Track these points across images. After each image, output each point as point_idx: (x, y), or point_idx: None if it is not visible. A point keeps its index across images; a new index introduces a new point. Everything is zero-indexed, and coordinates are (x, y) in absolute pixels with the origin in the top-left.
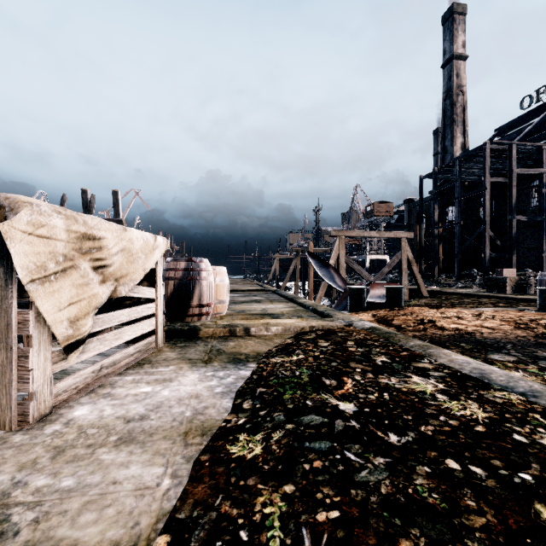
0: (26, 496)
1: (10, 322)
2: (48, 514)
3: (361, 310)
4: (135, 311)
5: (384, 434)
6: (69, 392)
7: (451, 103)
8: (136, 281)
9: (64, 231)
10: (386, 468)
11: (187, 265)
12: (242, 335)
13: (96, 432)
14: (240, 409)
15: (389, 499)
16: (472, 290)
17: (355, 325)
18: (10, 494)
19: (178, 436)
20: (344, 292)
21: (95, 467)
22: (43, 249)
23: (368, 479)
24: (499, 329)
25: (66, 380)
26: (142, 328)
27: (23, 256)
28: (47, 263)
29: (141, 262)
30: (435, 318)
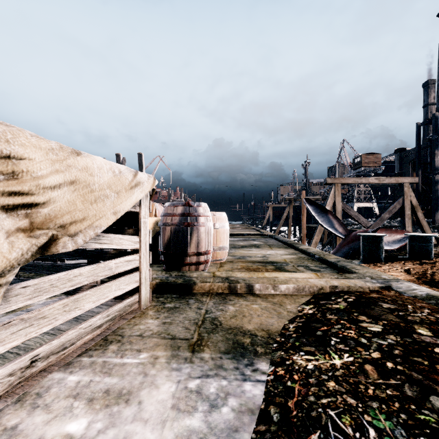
0: None
1: None
2: None
3: (378, 260)
4: (104, 268)
5: None
6: None
7: None
8: (100, 227)
9: None
10: None
11: (184, 210)
12: (244, 293)
13: None
14: None
15: None
16: None
17: (397, 288)
18: None
19: None
20: (345, 238)
21: None
22: None
23: None
24: None
25: None
26: (116, 289)
27: None
28: None
29: (109, 202)
30: None
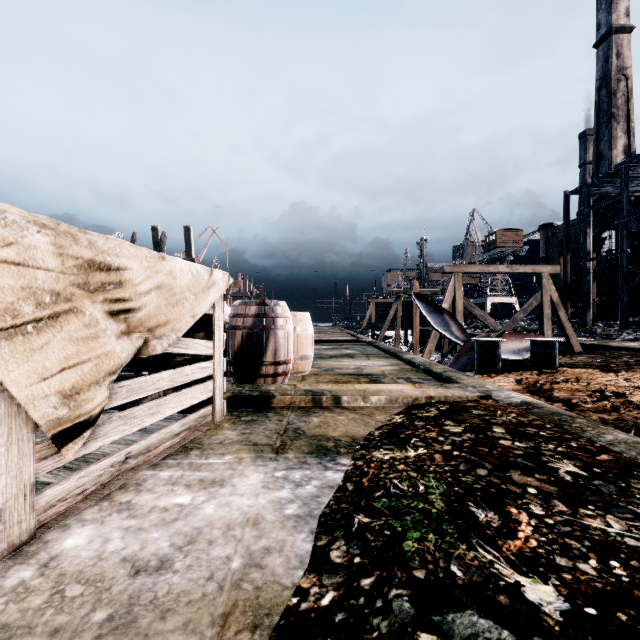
0: None
1: None
2: None
3: (494, 371)
4: (181, 374)
5: None
6: (69, 499)
7: (609, 93)
8: (181, 331)
9: (52, 255)
10: None
11: (258, 310)
12: (330, 406)
13: (80, 593)
14: (324, 564)
15: None
16: None
17: (495, 397)
18: None
19: (210, 625)
20: (464, 345)
21: None
22: (8, 282)
23: None
24: None
25: (65, 483)
26: (192, 397)
27: None
28: (17, 304)
29: (188, 305)
30: (621, 389)
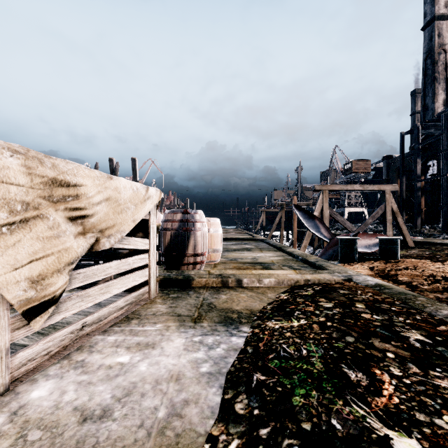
0: None
1: None
2: None
3: (352, 261)
4: (125, 263)
5: None
6: (38, 359)
7: (432, 62)
8: (124, 232)
9: (23, 174)
10: None
11: (182, 217)
12: (234, 287)
13: (38, 438)
14: (230, 415)
15: None
16: None
17: (355, 280)
18: None
19: None
20: (329, 242)
21: None
22: None
23: None
24: None
25: (34, 347)
26: (133, 280)
27: None
28: None
29: (130, 212)
30: None
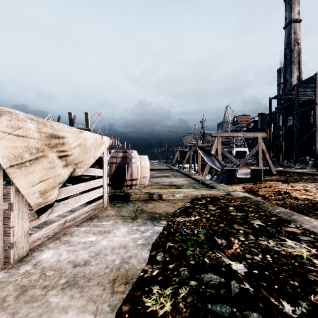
0: None
1: None
2: None
3: (234, 183)
4: (89, 184)
5: (277, 302)
6: (42, 239)
7: (290, 51)
8: (89, 165)
9: (36, 132)
10: None
11: (123, 155)
12: (157, 199)
13: (52, 274)
14: (154, 261)
15: None
16: (306, 170)
17: (232, 194)
18: None
19: (108, 283)
20: (221, 171)
21: (44, 309)
22: (19, 144)
23: None
24: None
25: (40, 232)
26: (93, 195)
27: (4, 149)
28: (23, 153)
29: (92, 153)
30: (288, 190)
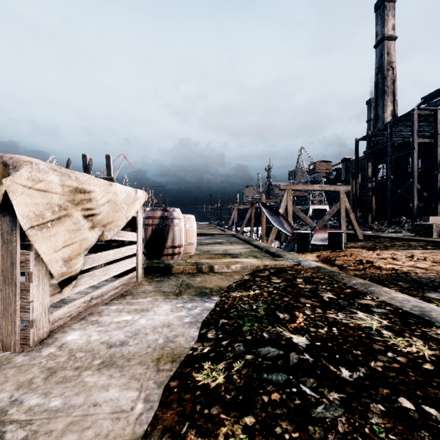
0: (19, 415)
1: (14, 261)
2: (36, 433)
3: (306, 251)
4: (119, 252)
5: (336, 369)
6: (64, 319)
7: (383, 77)
8: (120, 227)
9: (59, 186)
10: (341, 404)
11: (162, 214)
12: (207, 272)
13: (84, 355)
14: (205, 339)
15: (346, 438)
16: (401, 234)
17: (302, 264)
18: (7, 411)
19: (152, 362)
20: (291, 236)
21: (80, 388)
22: (41, 200)
23: (324, 415)
24: (432, 270)
25: (62, 310)
26: (125, 266)
27: (24, 206)
28: (44, 212)
29: (124, 211)
30: (372, 259)
